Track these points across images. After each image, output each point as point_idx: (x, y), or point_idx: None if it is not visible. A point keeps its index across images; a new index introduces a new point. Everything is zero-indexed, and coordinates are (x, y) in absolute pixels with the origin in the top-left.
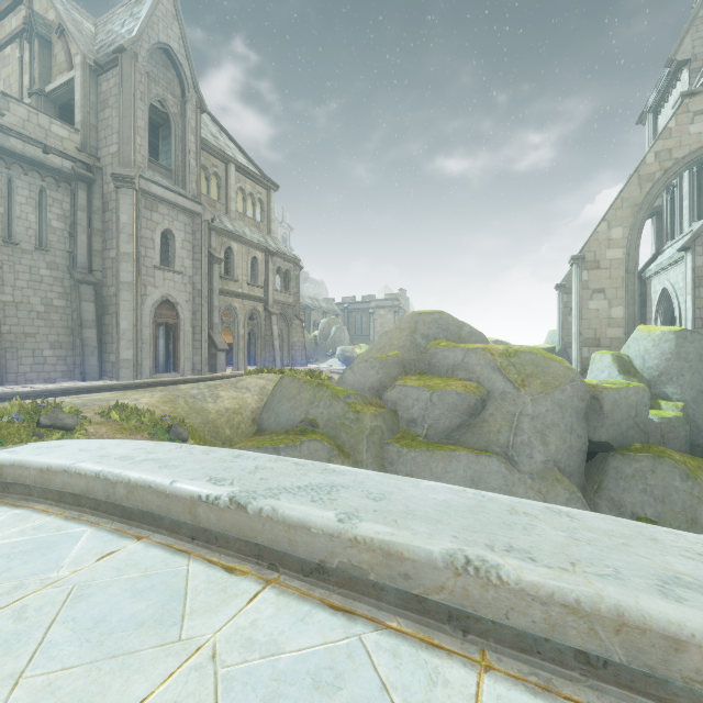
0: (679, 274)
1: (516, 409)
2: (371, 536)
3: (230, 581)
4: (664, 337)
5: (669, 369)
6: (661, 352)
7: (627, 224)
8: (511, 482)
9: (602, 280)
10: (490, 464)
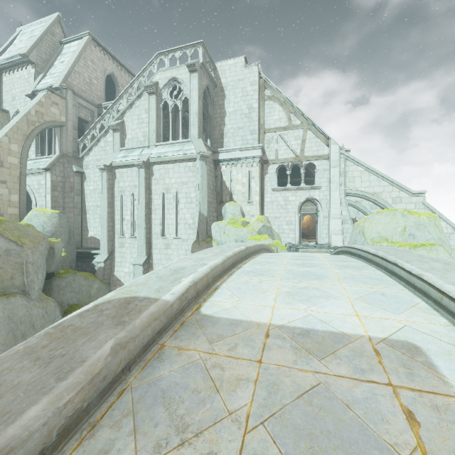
0: (35, 180)
1: (23, 259)
2: (253, 245)
3: (252, 260)
4: (53, 215)
5: (57, 232)
6: (53, 223)
7: (21, 145)
8: (30, 308)
9: (5, 175)
10: (17, 301)
